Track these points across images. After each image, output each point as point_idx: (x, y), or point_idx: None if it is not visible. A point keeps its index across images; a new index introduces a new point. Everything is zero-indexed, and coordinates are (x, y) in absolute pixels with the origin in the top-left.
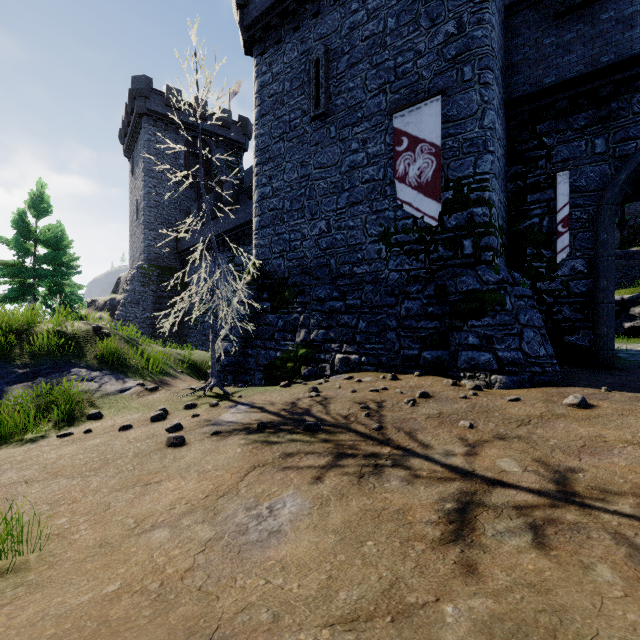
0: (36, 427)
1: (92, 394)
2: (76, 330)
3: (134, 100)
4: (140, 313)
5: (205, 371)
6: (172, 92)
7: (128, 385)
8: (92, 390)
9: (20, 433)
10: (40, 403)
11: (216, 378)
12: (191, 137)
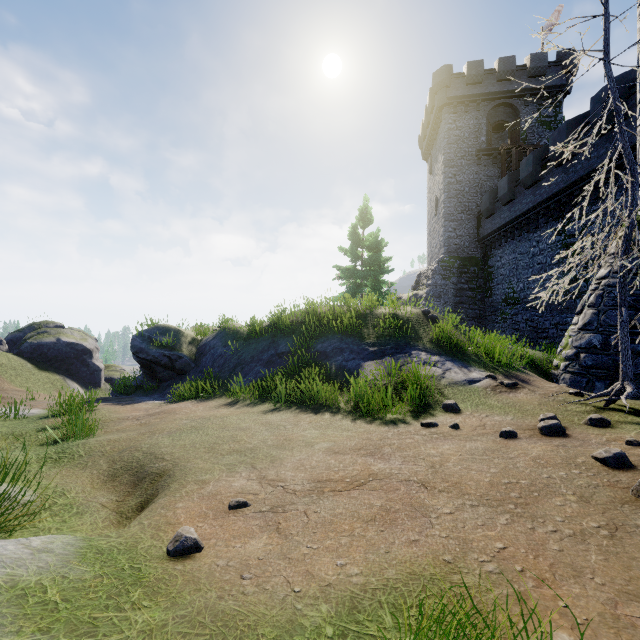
0: (396, 407)
1: (437, 380)
2: (408, 313)
3: (434, 97)
4: (441, 306)
5: (547, 371)
6: (473, 67)
7: (475, 375)
8: (436, 376)
9: (381, 410)
10: (391, 382)
11: (632, 382)
12: (493, 108)
